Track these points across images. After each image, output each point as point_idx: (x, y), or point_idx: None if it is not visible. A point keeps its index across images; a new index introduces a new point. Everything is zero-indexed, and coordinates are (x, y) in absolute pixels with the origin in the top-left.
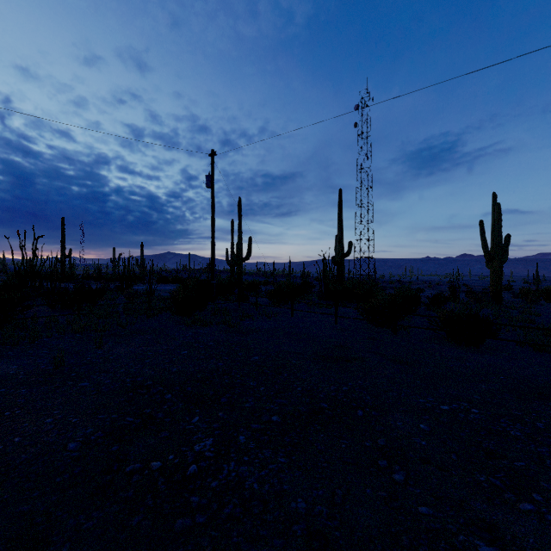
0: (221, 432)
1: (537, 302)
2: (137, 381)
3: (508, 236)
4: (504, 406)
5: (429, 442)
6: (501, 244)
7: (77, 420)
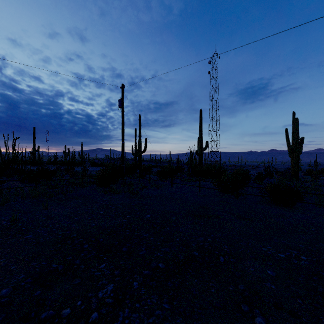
0: (120, 278)
1: (319, 178)
2: (66, 234)
3: (302, 138)
4: (323, 254)
5: (277, 286)
6: (298, 143)
7: (15, 267)
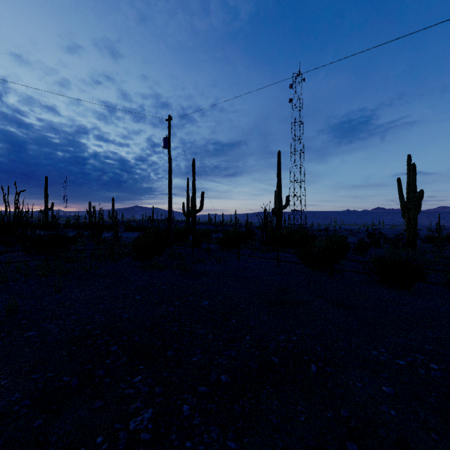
0: (163, 400)
1: (445, 247)
2: (85, 330)
3: (422, 191)
4: None
5: (398, 412)
6: (416, 198)
7: (7, 382)
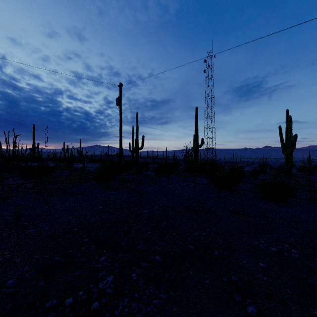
0: (119, 270)
1: (312, 174)
2: (67, 228)
3: (296, 135)
4: (313, 247)
5: (268, 278)
6: (292, 140)
7: (19, 260)
